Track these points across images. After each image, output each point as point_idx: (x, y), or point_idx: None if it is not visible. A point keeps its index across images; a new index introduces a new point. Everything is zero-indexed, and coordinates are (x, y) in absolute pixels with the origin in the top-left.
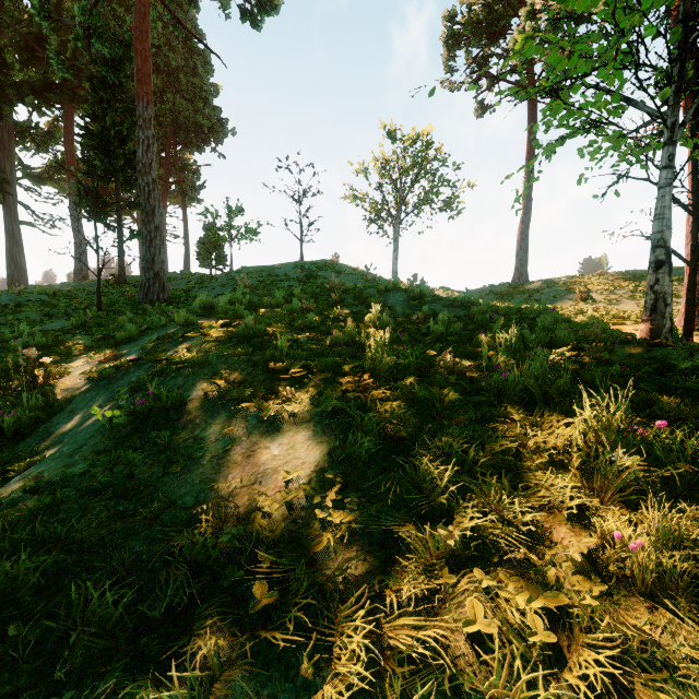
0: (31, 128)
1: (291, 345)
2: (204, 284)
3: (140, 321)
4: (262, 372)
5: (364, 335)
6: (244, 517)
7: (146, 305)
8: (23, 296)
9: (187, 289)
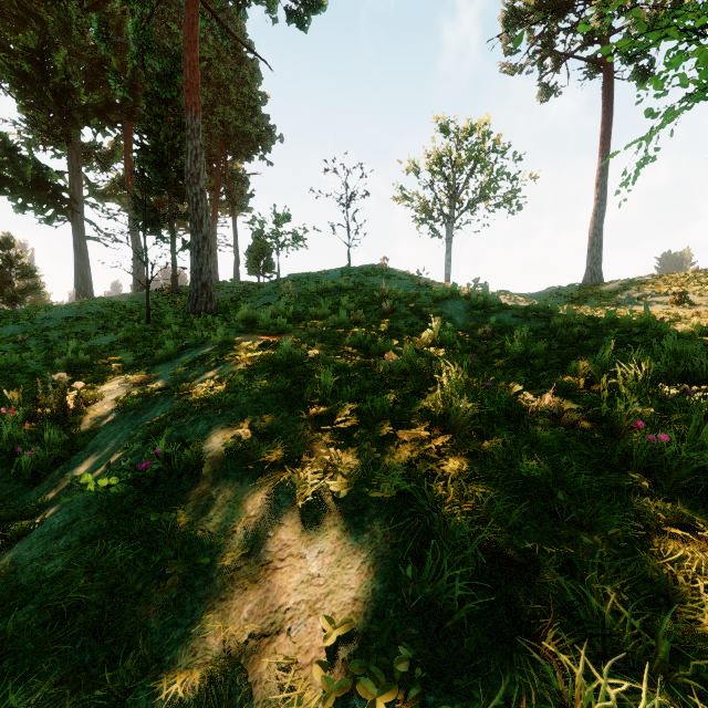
0: (95, 148)
1: (337, 379)
2: (251, 293)
3: (183, 335)
4: (301, 418)
5: (426, 361)
6: None
7: (193, 316)
8: (83, 309)
9: (234, 299)
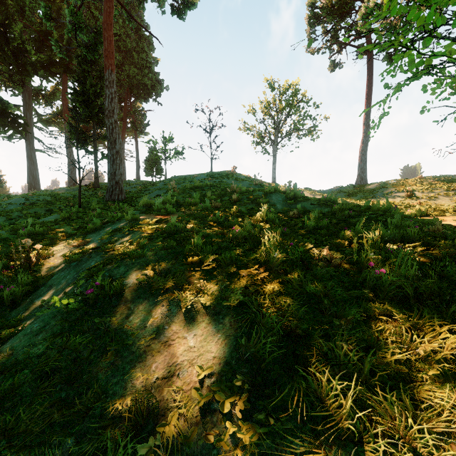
0: (42, 90)
1: (204, 241)
2: (148, 188)
3: (104, 215)
4: (182, 264)
5: (257, 231)
6: (163, 413)
7: (110, 203)
8: (35, 197)
9: (137, 192)
